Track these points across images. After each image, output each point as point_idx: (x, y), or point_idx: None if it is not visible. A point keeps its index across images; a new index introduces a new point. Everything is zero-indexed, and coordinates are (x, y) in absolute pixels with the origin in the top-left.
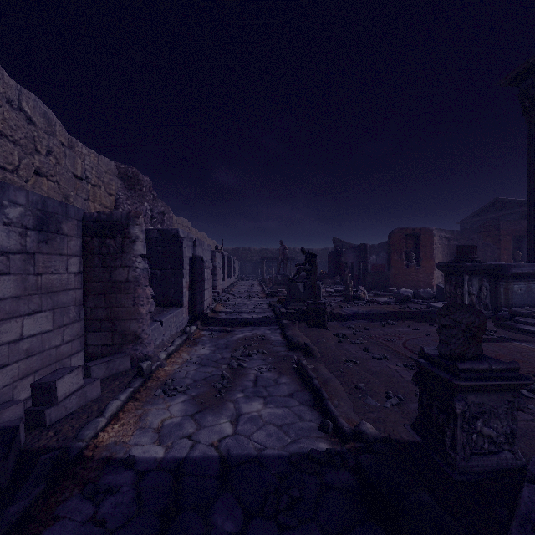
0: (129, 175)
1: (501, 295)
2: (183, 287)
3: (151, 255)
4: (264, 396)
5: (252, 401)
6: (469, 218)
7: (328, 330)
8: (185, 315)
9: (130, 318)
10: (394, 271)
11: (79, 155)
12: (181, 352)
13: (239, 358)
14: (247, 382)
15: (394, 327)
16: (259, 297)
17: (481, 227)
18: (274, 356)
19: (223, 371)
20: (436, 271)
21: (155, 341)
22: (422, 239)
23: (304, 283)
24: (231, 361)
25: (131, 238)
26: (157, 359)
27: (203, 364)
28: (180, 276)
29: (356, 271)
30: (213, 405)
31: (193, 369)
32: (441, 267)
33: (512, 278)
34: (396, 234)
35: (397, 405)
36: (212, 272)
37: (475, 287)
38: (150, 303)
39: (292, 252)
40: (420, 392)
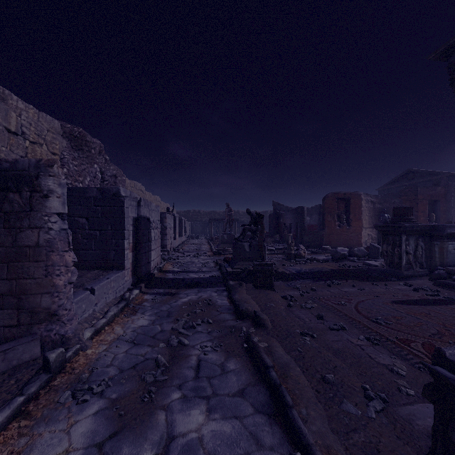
0: (75, 135)
1: (435, 254)
2: (125, 249)
3: (90, 215)
4: (207, 396)
5: (191, 408)
6: (386, 186)
7: (275, 292)
8: (128, 278)
9: (42, 292)
10: (327, 231)
11: (14, 108)
12: (115, 324)
13: (181, 331)
14: (187, 370)
15: (340, 287)
16: (207, 255)
17: (401, 193)
18: (221, 327)
19: (158, 355)
20: (363, 231)
21: (82, 314)
22: (352, 202)
23: (250, 243)
24: (170, 337)
25: (43, 192)
26: (77, 341)
27: (137, 343)
28: (121, 237)
29: (294, 231)
30: (136, 420)
31: (123, 351)
32: (379, 227)
33: (447, 238)
34: (330, 198)
35: (382, 410)
36: (163, 232)
37: (411, 247)
38: (71, 272)
39: (236, 214)
40: (438, 417)
